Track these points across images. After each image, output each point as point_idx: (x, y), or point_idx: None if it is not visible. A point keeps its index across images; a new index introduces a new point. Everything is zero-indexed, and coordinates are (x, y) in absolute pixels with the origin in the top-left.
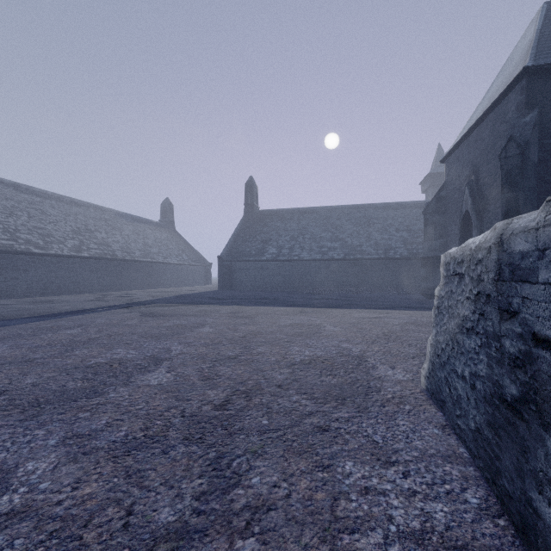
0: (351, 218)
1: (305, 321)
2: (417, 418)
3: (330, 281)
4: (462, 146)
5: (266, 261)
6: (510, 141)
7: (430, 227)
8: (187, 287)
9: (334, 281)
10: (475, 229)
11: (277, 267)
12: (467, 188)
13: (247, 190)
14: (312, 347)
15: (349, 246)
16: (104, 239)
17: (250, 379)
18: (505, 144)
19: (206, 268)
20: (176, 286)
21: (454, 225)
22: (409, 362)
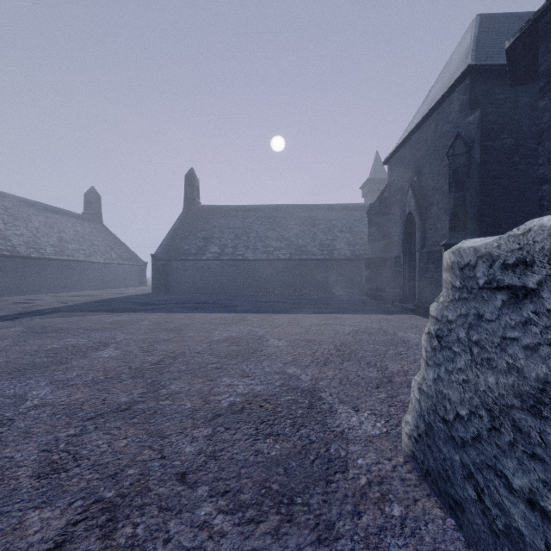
0: (297, 217)
1: (244, 333)
2: (420, 547)
3: (275, 282)
4: (405, 148)
5: (207, 260)
6: (458, 138)
7: (374, 228)
8: (115, 289)
9: (280, 282)
10: (419, 230)
11: (220, 267)
12: (411, 189)
13: (187, 183)
14: (248, 376)
15: (294, 246)
16: (1, 231)
17: (134, 461)
18: (453, 141)
19: (140, 267)
20: (101, 288)
21: (396, 227)
22: (374, 396)
